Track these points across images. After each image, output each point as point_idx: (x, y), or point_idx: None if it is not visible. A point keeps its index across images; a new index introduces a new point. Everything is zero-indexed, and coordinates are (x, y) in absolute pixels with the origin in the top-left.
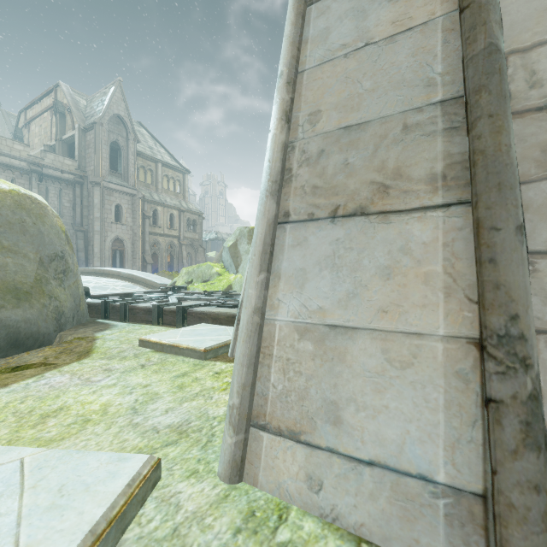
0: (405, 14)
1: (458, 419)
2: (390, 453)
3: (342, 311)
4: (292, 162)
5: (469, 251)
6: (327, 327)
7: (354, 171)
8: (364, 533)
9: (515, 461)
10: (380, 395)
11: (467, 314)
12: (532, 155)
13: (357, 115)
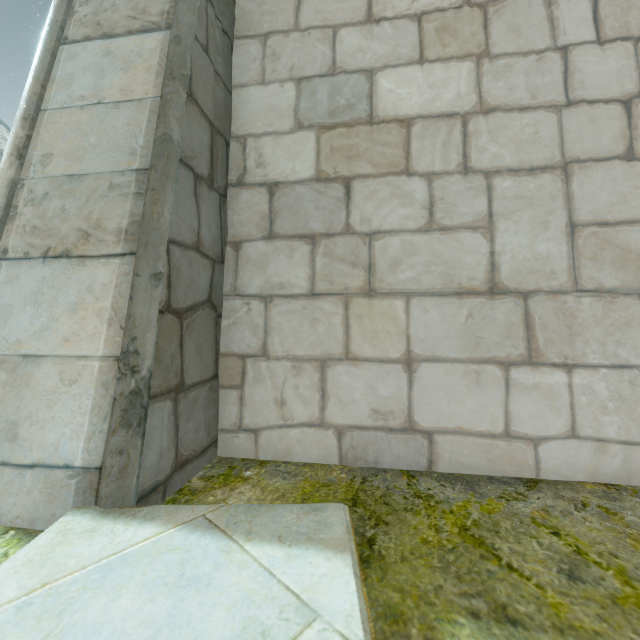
0: (130, 86)
1: (97, 417)
2: (49, 454)
3: (36, 342)
4: (19, 200)
5: (129, 291)
6: (21, 357)
7: (68, 217)
8: (18, 523)
9: (113, 437)
10: (51, 409)
11: (118, 338)
12: (255, 220)
13: (80, 167)
